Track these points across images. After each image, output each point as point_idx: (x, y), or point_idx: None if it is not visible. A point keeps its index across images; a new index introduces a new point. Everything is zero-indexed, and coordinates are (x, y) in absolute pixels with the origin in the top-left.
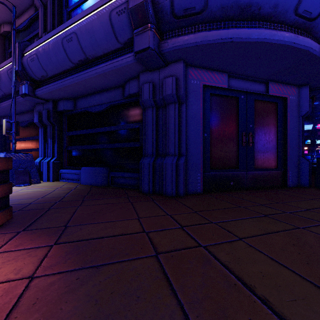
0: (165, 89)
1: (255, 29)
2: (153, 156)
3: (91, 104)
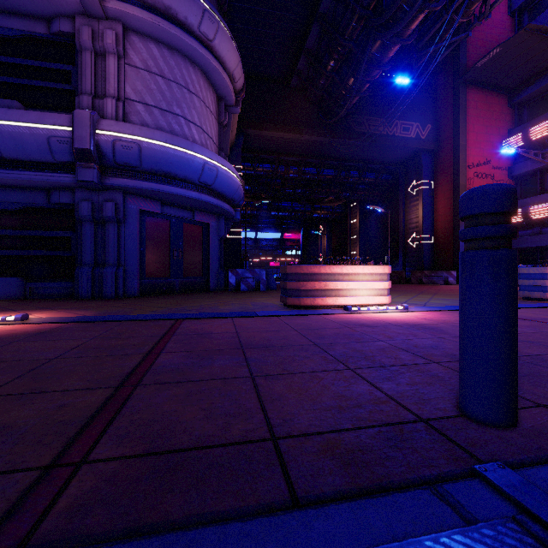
0: (106, 211)
1: (174, 187)
2: (91, 266)
3: None
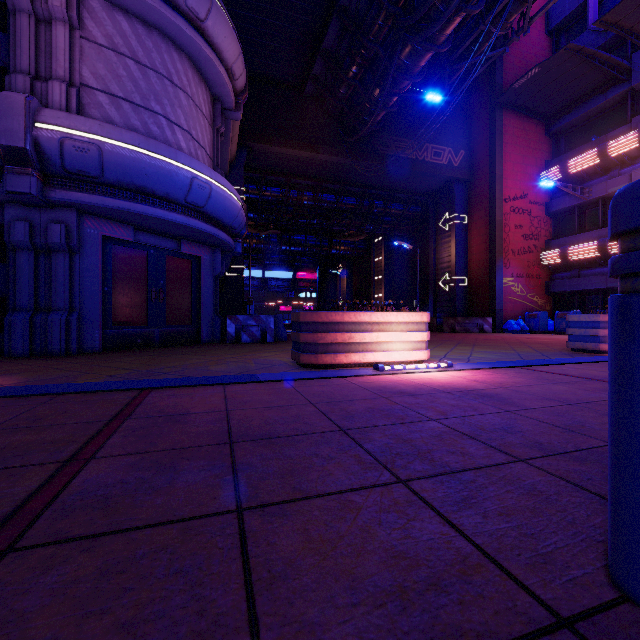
0: (51, 236)
1: (151, 207)
2: (30, 311)
3: None
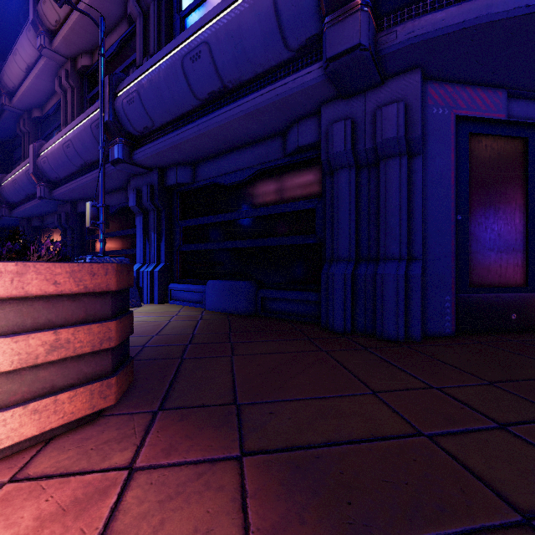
0: (382, 129)
1: None
2: (350, 261)
3: (223, 171)
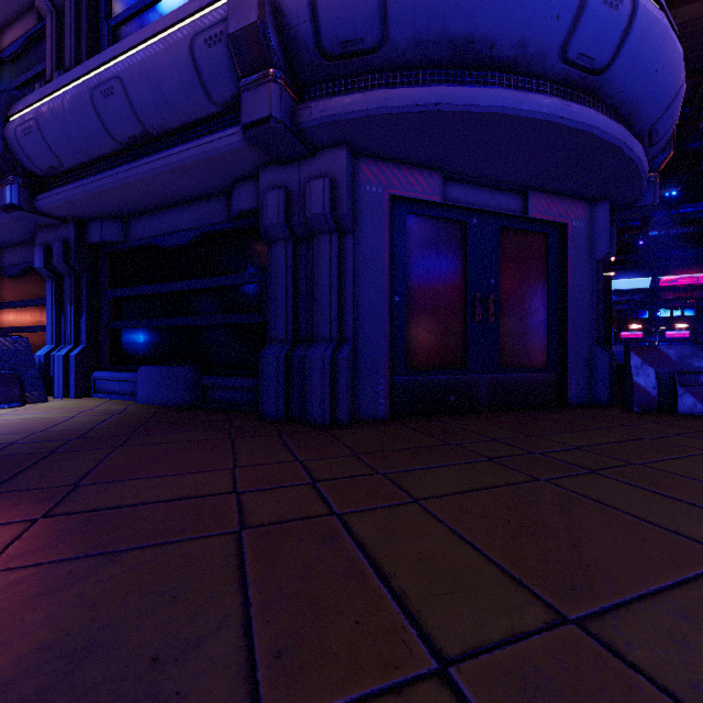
0: (310, 204)
1: (484, 88)
2: (287, 343)
3: (162, 231)
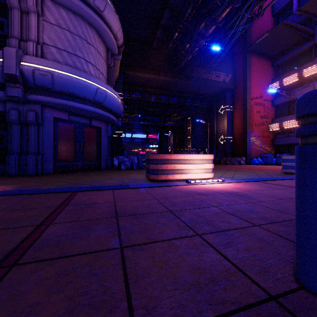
0: (28, 117)
1: (77, 103)
2: (18, 154)
3: None
